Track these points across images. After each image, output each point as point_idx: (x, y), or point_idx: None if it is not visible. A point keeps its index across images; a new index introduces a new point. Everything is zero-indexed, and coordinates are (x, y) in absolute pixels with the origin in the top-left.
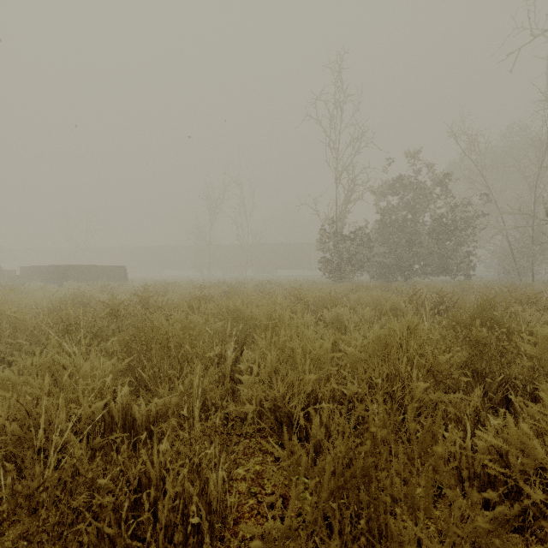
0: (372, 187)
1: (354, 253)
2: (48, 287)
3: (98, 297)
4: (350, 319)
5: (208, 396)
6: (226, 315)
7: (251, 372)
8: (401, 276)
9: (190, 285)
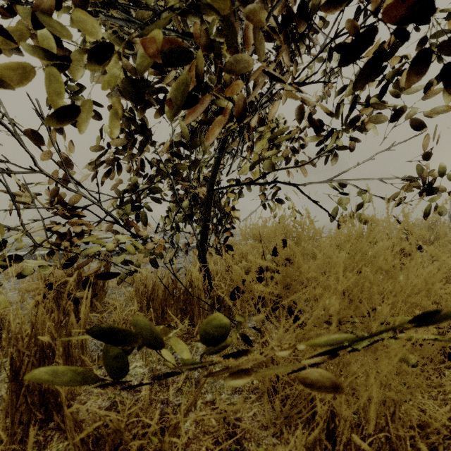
0: None
1: None
2: None
3: None
4: None
5: None
6: None
7: None
8: None
9: None
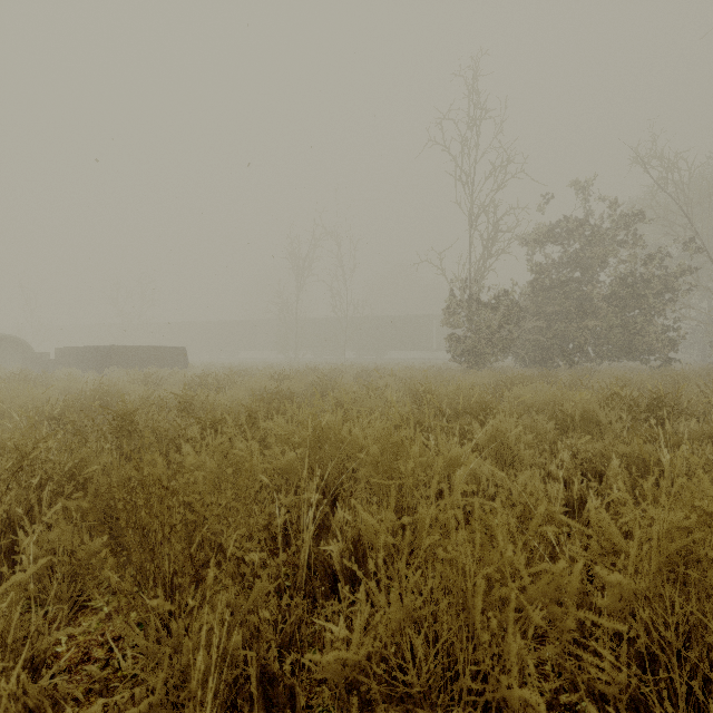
0: (523, 234)
1: (496, 327)
2: (85, 375)
3: (132, 392)
4: (519, 439)
5: (248, 656)
6: (306, 436)
7: (349, 555)
8: (565, 361)
9: (268, 373)
